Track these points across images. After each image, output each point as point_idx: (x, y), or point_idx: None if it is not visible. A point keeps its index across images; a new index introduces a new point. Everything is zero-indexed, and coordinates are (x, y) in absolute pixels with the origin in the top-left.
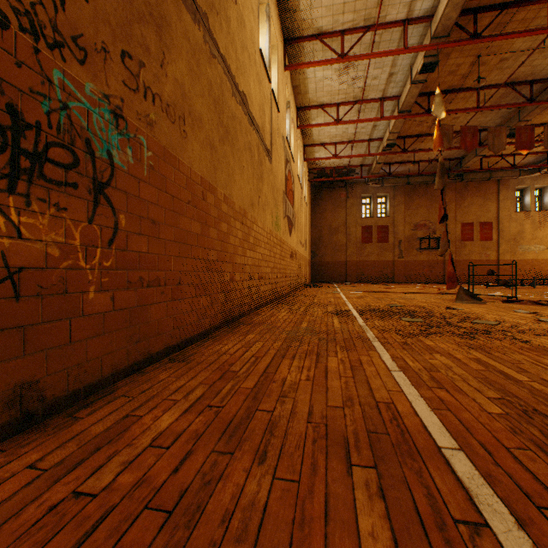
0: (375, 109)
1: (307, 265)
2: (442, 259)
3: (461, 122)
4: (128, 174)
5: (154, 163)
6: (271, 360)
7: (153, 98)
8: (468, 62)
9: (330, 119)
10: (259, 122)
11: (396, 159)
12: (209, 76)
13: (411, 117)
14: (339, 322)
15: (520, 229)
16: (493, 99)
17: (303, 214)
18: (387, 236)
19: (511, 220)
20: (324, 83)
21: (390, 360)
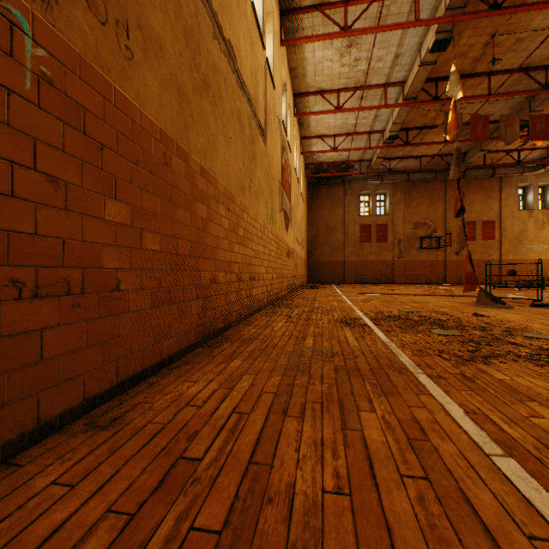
0: (378, 96)
1: (304, 264)
2: (443, 258)
3: (467, 113)
4: None
5: (54, 74)
6: (263, 421)
7: None
8: (482, 42)
9: (330, 108)
10: (250, 90)
11: (396, 154)
12: None
13: (417, 105)
14: (354, 337)
15: (522, 228)
16: (504, 87)
17: (300, 211)
18: (386, 235)
19: (514, 219)
20: (323, 65)
21: (469, 420)
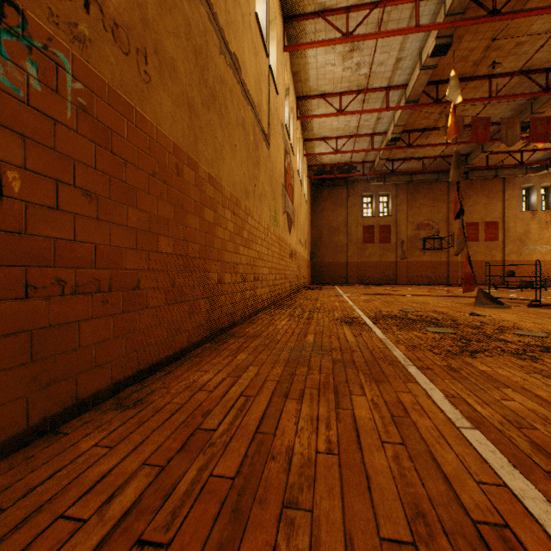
0: (380, 99)
1: (307, 265)
2: (446, 259)
3: (469, 115)
4: (29, 105)
5: (88, 103)
6: (267, 402)
7: (86, 1)
8: (482, 46)
9: (332, 110)
10: (254, 98)
11: (399, 156)
12: (187, 14)
13: (419, 108)
14: (352, 334)
15: (526, 229)
16: (505, 89)
17: (303, 212)
18: (389, 236)
19: (517, 220)
20: (326, 69)
21: (447, 402)
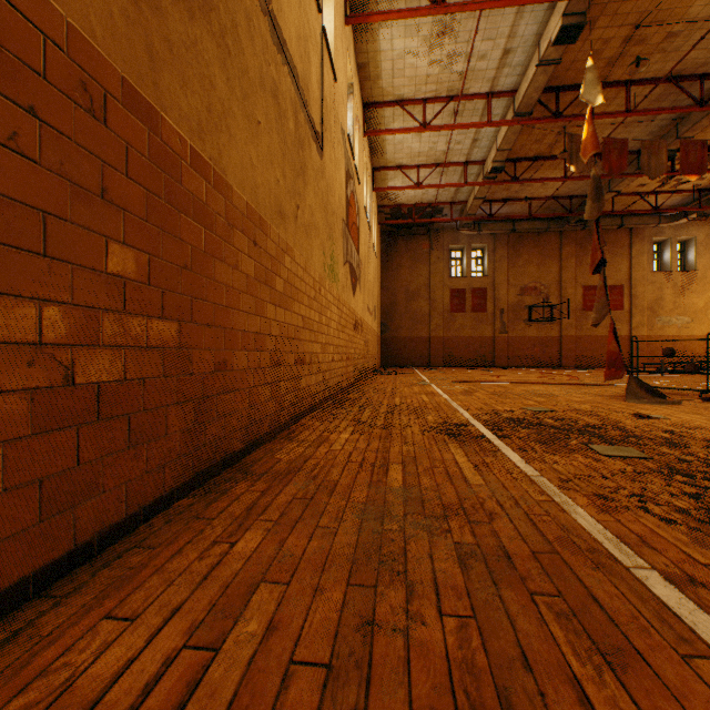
0: (478, 111)
1: (377, 342)
2: (557, 334)
3: None
4: None
5: None
6: None
7: None
8: (621, 36)
9: (413, 126)
10: (296, 63)
11: (499, 195)
12: None
13: (532, 123)
14: (472, 463)
15: (658, 296)
16: (645, 104)
17: (371, 268)
18: (485, 303)
19: (647, 283)
20: (405, 62)
21: None
